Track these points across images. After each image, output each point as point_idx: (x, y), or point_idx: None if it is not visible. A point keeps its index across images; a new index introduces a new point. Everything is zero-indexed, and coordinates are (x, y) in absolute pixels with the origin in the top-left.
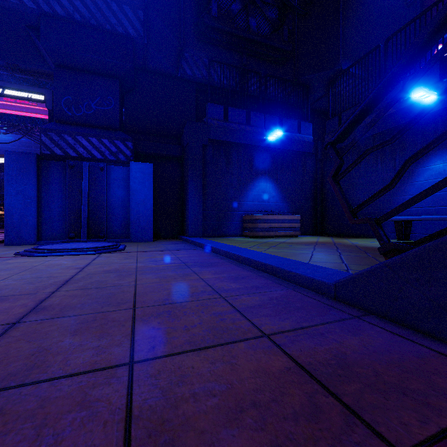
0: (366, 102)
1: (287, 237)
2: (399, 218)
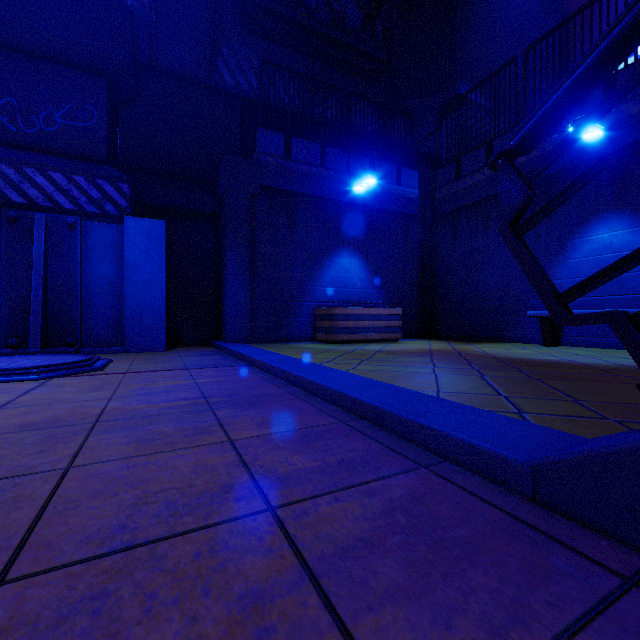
0: (607, 43)
1: (383, 341)
2: (547, 314)
